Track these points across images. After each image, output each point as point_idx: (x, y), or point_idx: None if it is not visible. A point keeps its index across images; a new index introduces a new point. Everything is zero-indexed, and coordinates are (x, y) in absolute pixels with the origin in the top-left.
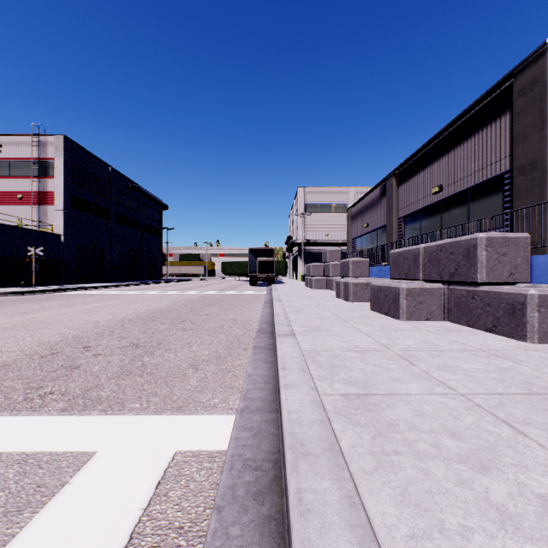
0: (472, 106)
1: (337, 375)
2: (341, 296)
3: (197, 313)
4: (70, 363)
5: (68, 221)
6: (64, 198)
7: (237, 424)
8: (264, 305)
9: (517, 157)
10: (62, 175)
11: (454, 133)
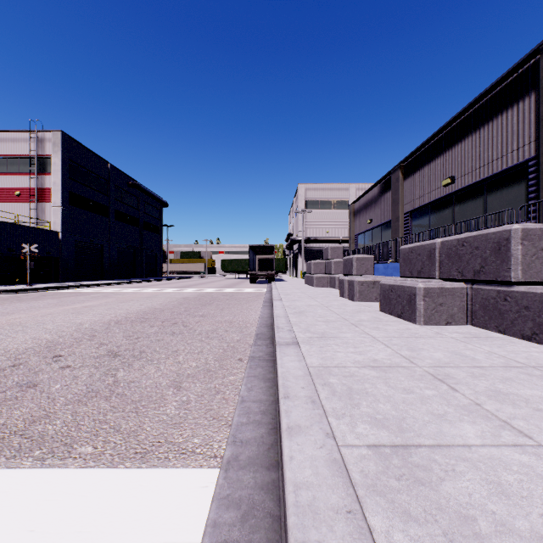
0: (490, 88)
1: (358, 408)
2: (345, 295)
3: (191, 314)
4: (28, 379)
5: (66, 218)
6: (62, 194)
7: (219, 492)
8: (263, 304)
9: None
10: (59, 171)
11: (468, 119)
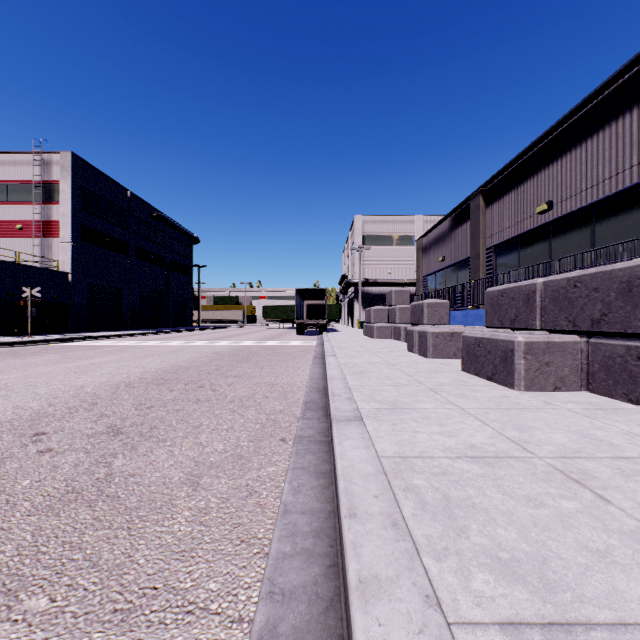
0: (601, 88)
1: (467, 536)
2: (414, 350)
3: (223, 374)
4: None
5: (77, 256)
6: (72, 228)
7: None
8: (313, 361)
9: None
10: (69, 200)
11: (570, 129)
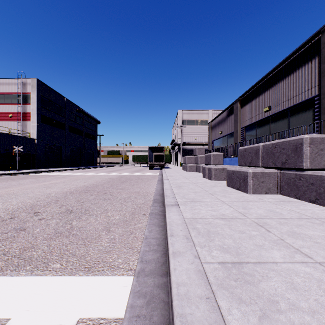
0: (291, 54)
1: (213, 242)
2: (206, 176)
3: (114, 188)
4: (20, 226)
5: (39, 130)
6: (37, 116)
7: (134, 289)
8: (157, 182)
9: (324, 85)
10: (35, 102)
11: (279, 72)
